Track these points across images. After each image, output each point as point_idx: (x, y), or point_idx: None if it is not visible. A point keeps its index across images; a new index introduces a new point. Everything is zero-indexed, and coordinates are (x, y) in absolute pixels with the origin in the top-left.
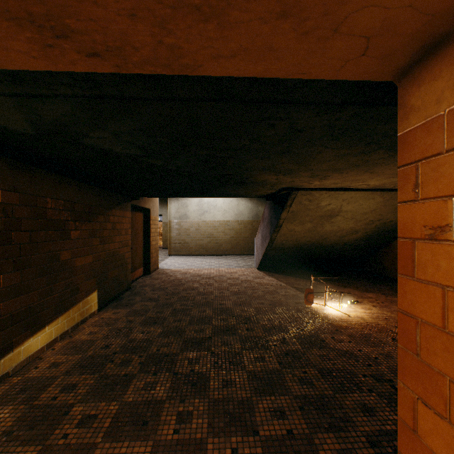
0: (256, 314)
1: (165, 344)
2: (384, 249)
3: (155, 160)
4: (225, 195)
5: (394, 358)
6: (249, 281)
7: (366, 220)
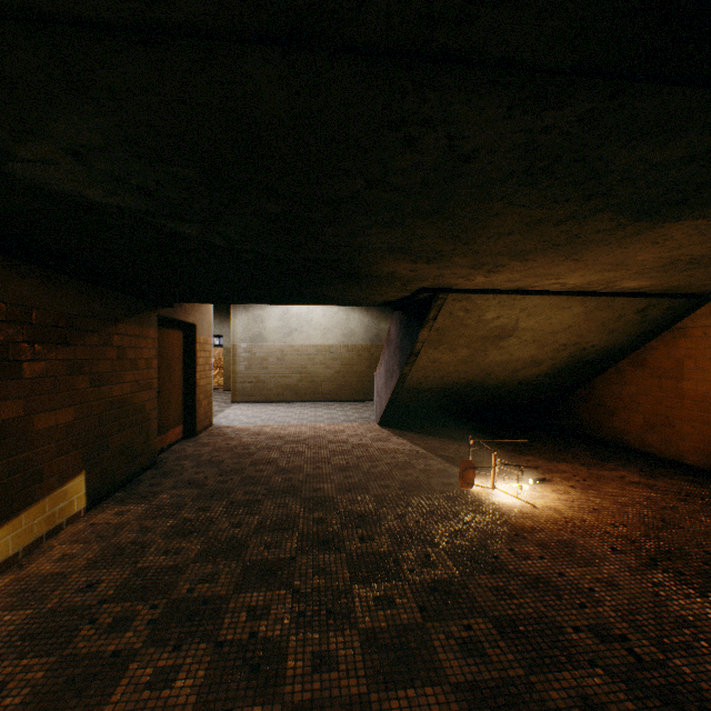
0: (377, 508)
1: (207, 576)
2: (580, 390)
3: (182, 225)
4: (324, 300)
5: (621, 588)
6: (365, 446)
7: (555, 345)
